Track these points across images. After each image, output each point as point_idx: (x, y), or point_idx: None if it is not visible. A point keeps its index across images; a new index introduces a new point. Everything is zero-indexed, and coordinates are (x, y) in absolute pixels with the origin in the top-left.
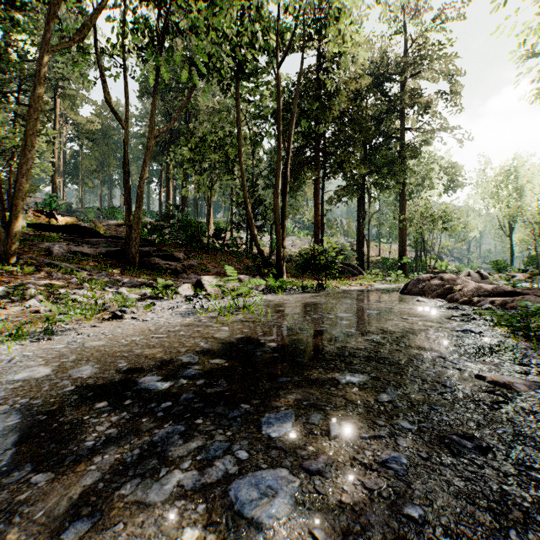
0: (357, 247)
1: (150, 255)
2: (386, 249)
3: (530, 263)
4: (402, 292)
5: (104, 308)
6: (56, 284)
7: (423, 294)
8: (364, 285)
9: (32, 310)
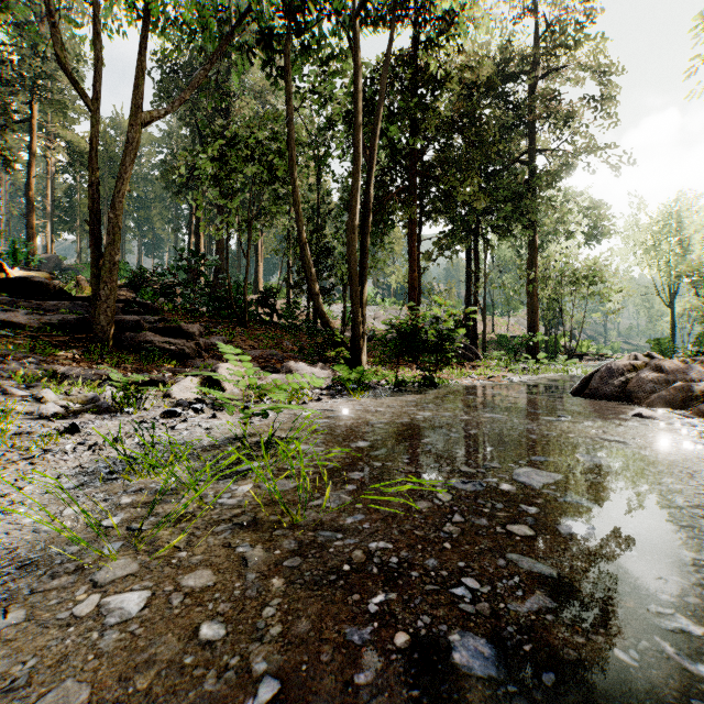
0: (465, 320)
1: (140, 327)
2: (502, 323)
3: (701, 343)
4: (577, 392)
5: None
6: None
7: (623, 398)
8: (496, 377)
9: None
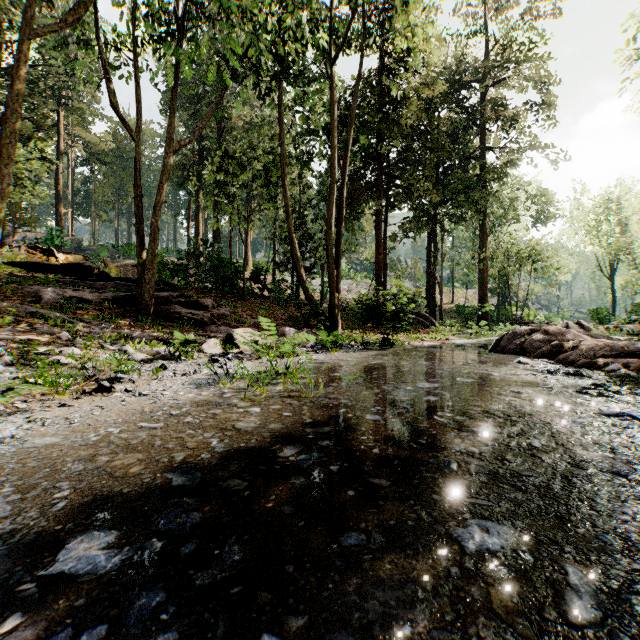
0: (426, 293)
1: (169, 301)
2: (461, 295)
3: (637, 312)
4: (492, 349)
5: (92, 374)
6: (37, 340)
7: (521, 353)
8: (441, 340)
9: None
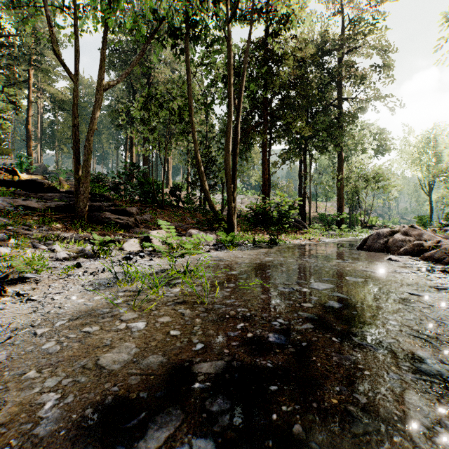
0: (298, 204)
1: (102, 209)
2: (322, 206)
3: (448, 218)
4: (360, 247)
5: (2, 274)
6: None
7: (385, 251)
8: (314, 239)
9: None
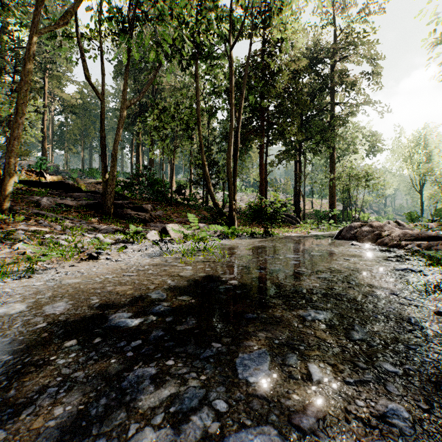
0: (294, 201)
1: (123, 206)
2: (318, 203)
3: (437, 215)
4: (336, 237)
5: (82, 250)
6: (43, 230)
7: (355, 239)
8: (303, 232)
9: (19, 252)
